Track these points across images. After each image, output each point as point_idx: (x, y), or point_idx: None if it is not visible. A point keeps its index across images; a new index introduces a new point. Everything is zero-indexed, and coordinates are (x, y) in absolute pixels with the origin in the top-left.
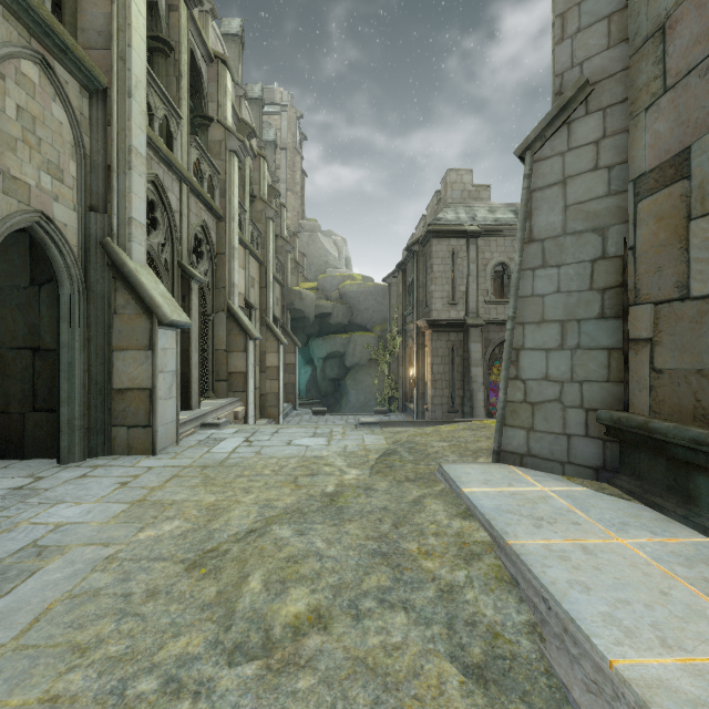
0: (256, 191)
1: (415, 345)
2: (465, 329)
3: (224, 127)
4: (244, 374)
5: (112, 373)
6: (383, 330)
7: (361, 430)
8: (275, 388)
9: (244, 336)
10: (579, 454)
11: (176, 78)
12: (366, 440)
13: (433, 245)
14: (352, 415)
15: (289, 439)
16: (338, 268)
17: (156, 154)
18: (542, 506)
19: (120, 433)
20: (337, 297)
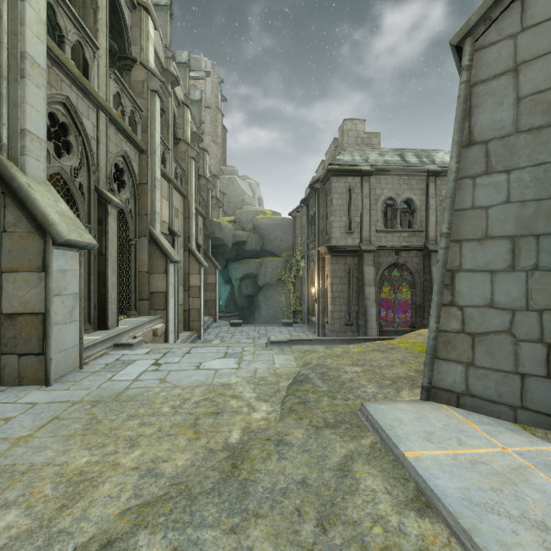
0: (180, 134)
1: (317, 267)
2: (360, 254)
3: (146, 69)
4: (164, 294)
5: (1, 297)
6: (289, 256)
7: (271, 349)
8: (197, 304)
9: (164, 259)
10: (538, 399)
11: (93, 10)
12: (276, 361)
13: (333, 182)
14: (264, 327)
15: (199, 361)
16: (252, 205)
17: (67, 77)
18: (527, 492)
19: (10, 362)
20: (251, 228)
